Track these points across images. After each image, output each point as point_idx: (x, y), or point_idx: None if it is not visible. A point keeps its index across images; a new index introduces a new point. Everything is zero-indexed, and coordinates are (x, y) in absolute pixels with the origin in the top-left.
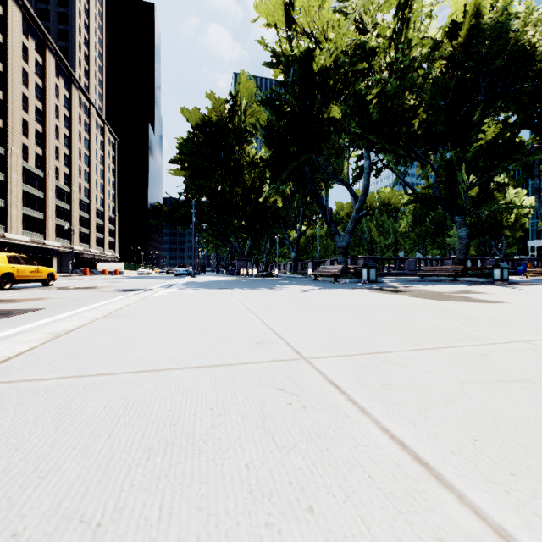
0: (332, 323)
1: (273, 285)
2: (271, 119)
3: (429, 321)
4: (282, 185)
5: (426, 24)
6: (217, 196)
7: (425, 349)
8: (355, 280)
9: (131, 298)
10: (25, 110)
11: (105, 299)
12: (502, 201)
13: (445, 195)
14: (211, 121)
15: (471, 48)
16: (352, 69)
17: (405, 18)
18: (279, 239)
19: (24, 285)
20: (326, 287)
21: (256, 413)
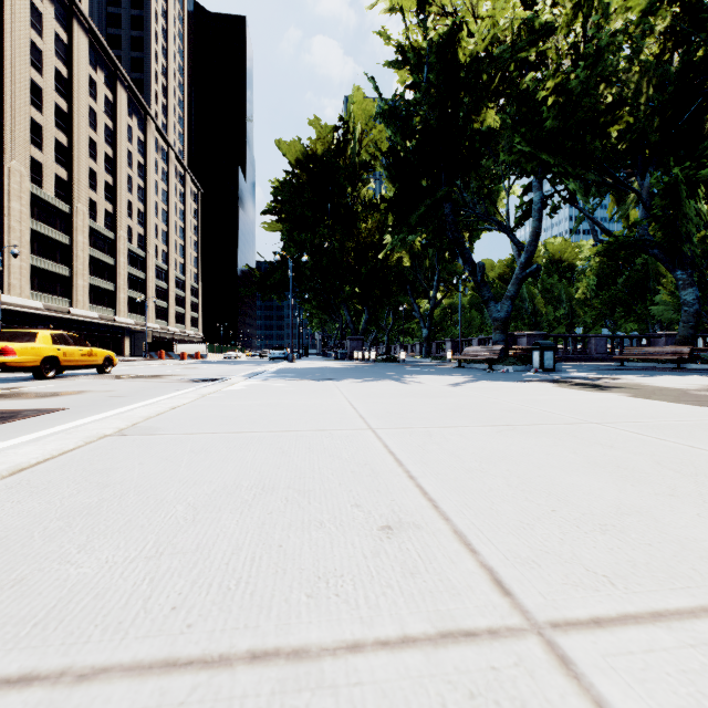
0: (536, 463)
1: (400, 375)
2: (395, 142)
3: None
4: (411, 234)
5: None
6: (322, 254)
7: None
8: (520, 368)
9: (188, 395)
10: (93, 158)
11: (161, 394)
12: None
13: (661, 238)
14: (314, 156)
15: (703, 13)
16: (516, 57)
17: None
18: (406, 311)
19: (77, 372)
20: (481, 378)
21: None
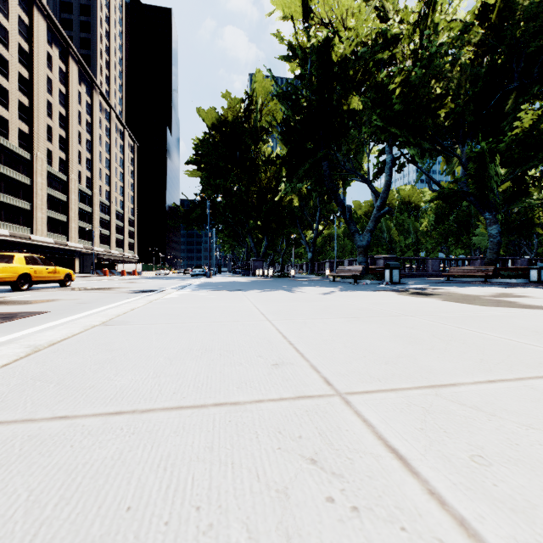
0: (364, 336)
1: (290, 287)
2: (287, 115)
3: (485, 334)
4: (299, 183)
5: (455, 6)
6: (232, 196)
7: (504, 380)
8: (376, 281)
9: (139, 301)
10: (50, 116)
11: (115, 301)
12: (533, 197)
13: (474, 190)
14: (226, 121)
15: (503, 32)
16: (373, 58)
17: (431, 1)
18: (295, 239)
19: (43, 286)
20: (347, 289)
21: (273, 525)
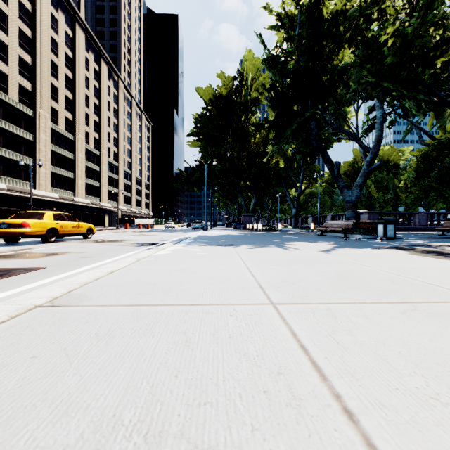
0: None
1: (281, 242)
2: (276, 81)
3: None
4: (286, 144)
5: None
6: (226, 161)
7: None
8: (368, 236)
9: (127, 259)
10: (87, 106)
11: (114, 255)
12: None
13: None
14: (221, 96)
15: None
16: (364, 14)
17: None
18: (280, 197)
19: (72, 238)
20: (343, 245)
21: None
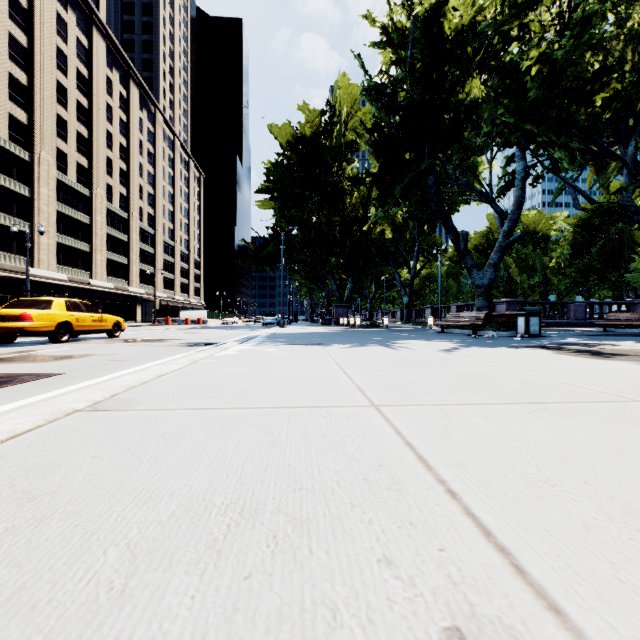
0: (618, 469)
1: (387, 340)
2: (380, 118)
3: None
4: (395, 206)
5: None
6: (310, 229)
7: None
8: (505, 333)
9: (179, 360)
10: (110, 148)
11: (158, 358)
12: None
13: None
14: (303, 138)
15: None
16: (499, 31)
17: None
18: (387, 280)
19: (91, 336)
20: (470, 344)
21: None
